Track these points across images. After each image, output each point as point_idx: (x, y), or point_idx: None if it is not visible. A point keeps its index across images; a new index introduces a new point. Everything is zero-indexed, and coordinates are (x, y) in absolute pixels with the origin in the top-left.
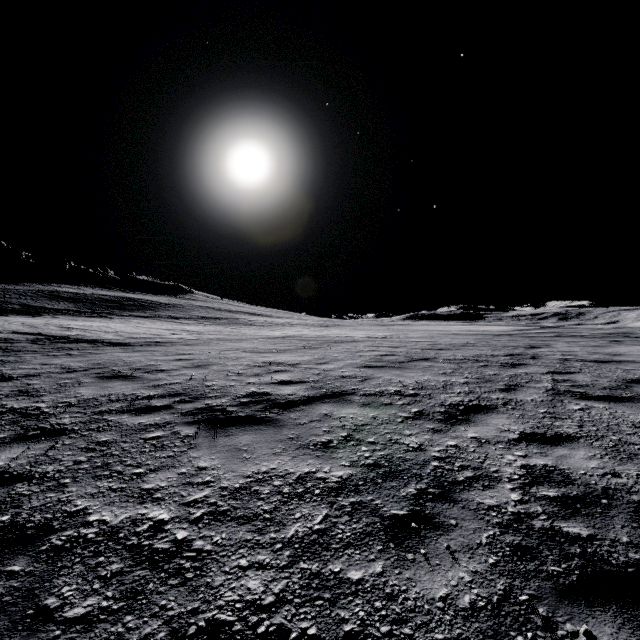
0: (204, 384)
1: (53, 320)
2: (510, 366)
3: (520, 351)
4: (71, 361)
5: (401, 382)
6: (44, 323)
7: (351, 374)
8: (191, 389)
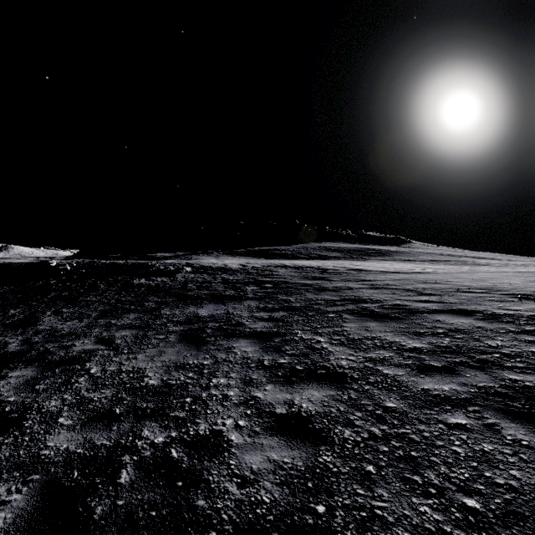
0: (497, 286)
1: (340, 262)
2: None
3: None
4: (388, 276)
5: None
6: (340, 262)
7: None
8: (490, 288)
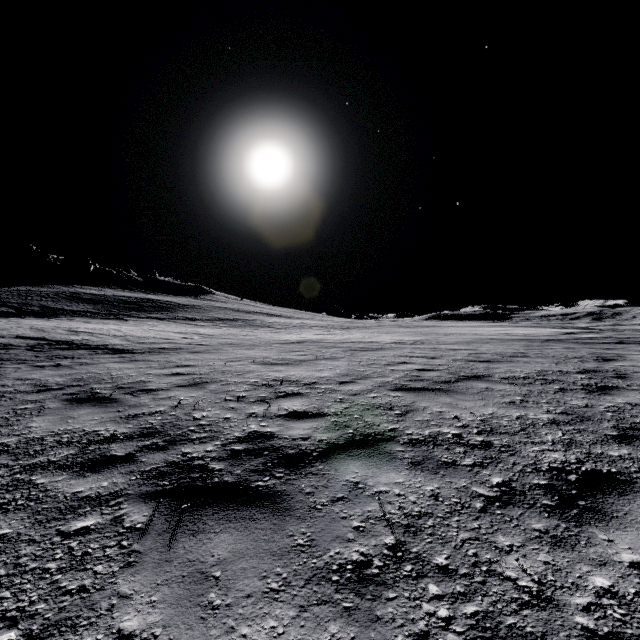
0: (191, 415)
1: (66, 323)
2: (598, 391)
3: (593, 365)
4: (52, 375)
5: (458, 418)
6: (54, 326)
7: (385, 402)
8: (172, 424)
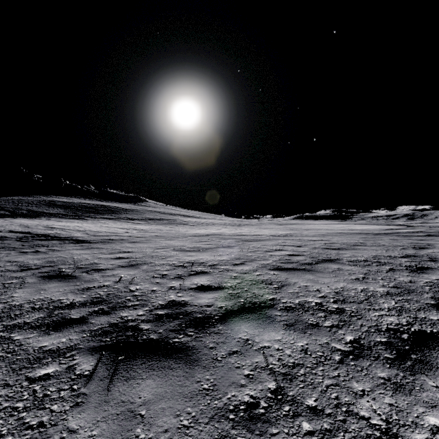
0: (128, 288)
1: (45, 221)
2: (418, 270)
3: (412, 252)
4: (32, 258)
5: (319, 291)
6: (36, 224)
7: (266, 278)
8: (114, 295)
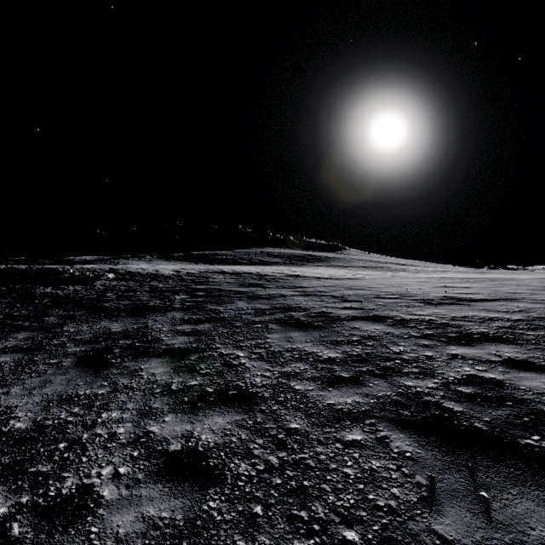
0: (409, 292)
1: (280, 267)
2: None
3: None
4: (321, 283)
5: None
6: (280, 268)
7: (519, 292)
8: (403, 293)
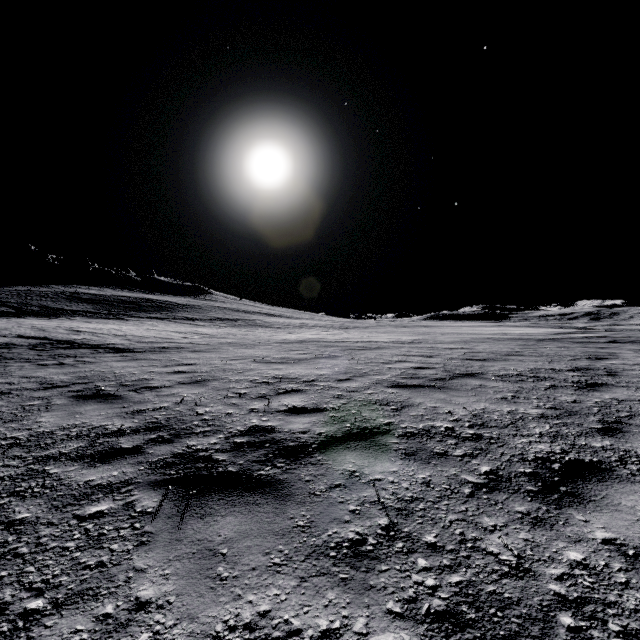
0: (195, 411)
1: (66, 322)
2: (587, 387)
3: (585, 364)
4: (56, 373)
5: (451, 413)
6: (54, 326)
7: (382, 398)
8: (176, 419)
